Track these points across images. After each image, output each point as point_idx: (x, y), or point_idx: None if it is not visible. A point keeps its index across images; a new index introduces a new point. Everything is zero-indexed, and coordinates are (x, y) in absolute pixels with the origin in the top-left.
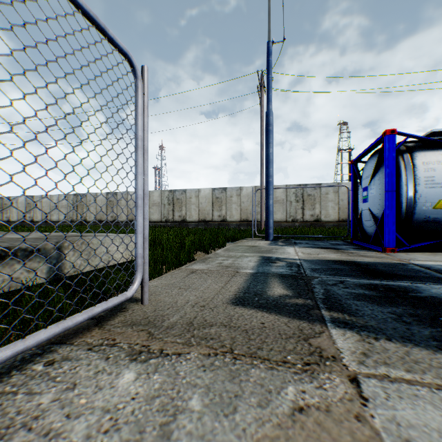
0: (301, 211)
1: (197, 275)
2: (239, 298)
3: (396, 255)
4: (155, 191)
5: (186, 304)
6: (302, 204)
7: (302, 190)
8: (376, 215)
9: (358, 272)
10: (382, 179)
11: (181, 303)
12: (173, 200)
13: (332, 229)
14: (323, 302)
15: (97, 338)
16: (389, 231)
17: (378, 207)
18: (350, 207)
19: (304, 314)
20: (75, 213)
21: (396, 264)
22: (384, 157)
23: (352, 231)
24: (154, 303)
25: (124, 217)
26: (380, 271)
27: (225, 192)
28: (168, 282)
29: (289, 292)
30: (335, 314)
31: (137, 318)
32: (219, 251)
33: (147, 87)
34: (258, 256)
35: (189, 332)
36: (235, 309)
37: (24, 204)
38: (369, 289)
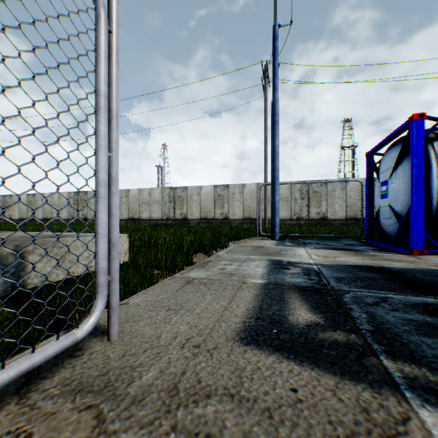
0: (306, 209)
1: (194, 286)
2: (249, 328)
3: (428, 259)
4: (156, 189)
5: (173, 342)
6: (308, 201)
7: (307, 187)
8: (399, 213)
9: (396, 283)
10: (407, 172)
11: (166, 339)
12: (174, 198)
13: (340, 228)
14: (375, 339)
15: (0, 429)
16: (417, 231)
17: (401, 203)
18: (358, 204)
19: (357, 366)
20: (76, 211)
21: (437, 272)
22: (410, 145)
23: (367, 229)
24: (126, 338)
25: (125, 215)
26: (424, 281)
27: (227, 189)
28: (155, 298)
29: (318, 318)
30: (407, 367)
31: (90, 374)
32: (222, 253)
33: (116, 23)
34: (266, 260)
35: (169, 414)
36: (245, 353)
37: (26, 202)
38: (428, 313)
